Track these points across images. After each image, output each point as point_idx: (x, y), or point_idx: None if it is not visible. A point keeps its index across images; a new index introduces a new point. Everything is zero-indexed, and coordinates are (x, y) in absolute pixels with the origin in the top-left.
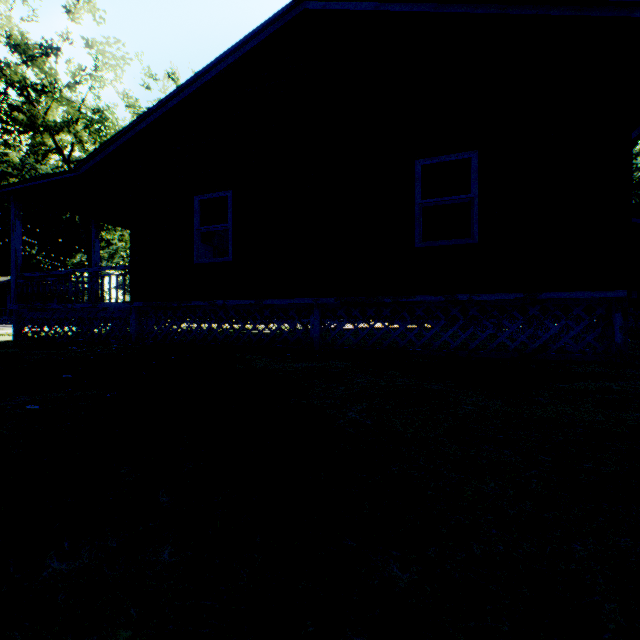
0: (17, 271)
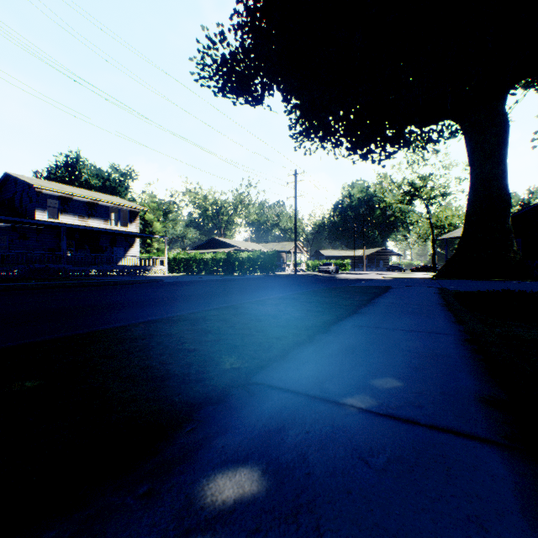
0: (446, 257)
